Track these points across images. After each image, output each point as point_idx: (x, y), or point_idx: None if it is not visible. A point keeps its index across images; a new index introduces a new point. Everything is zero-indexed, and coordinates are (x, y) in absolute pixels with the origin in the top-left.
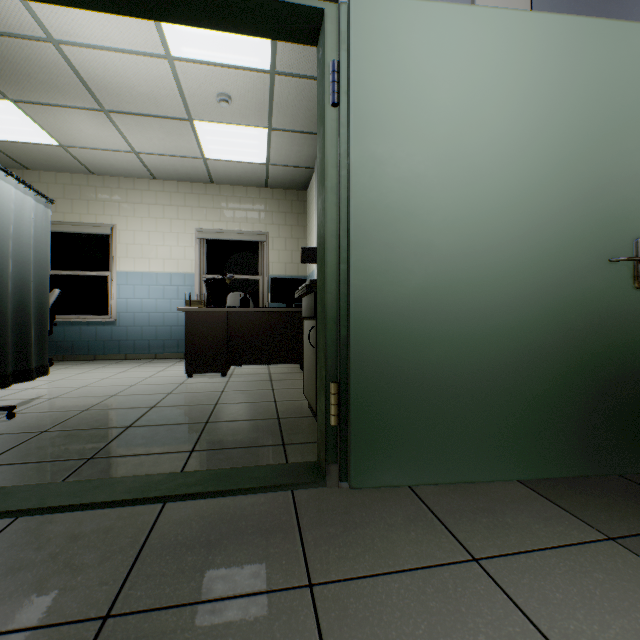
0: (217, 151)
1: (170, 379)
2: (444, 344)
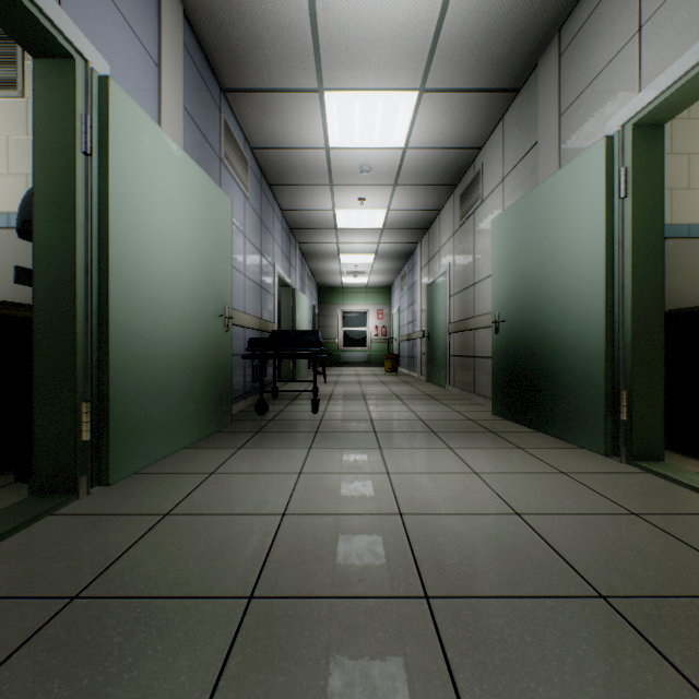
0: None
1: None
2: (161, 364)
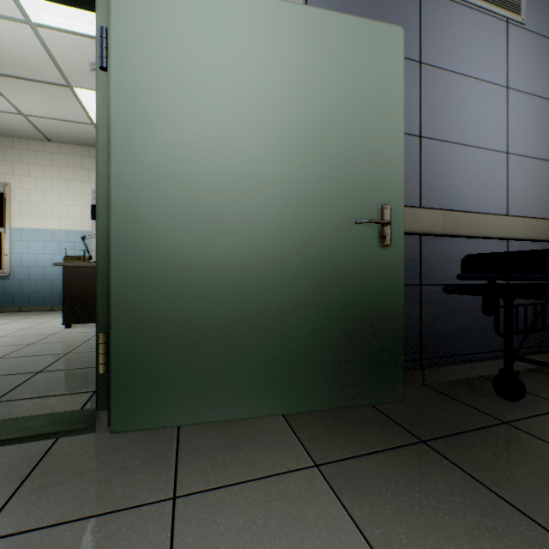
0: None
1: (46, 330)
2: (207, 295)
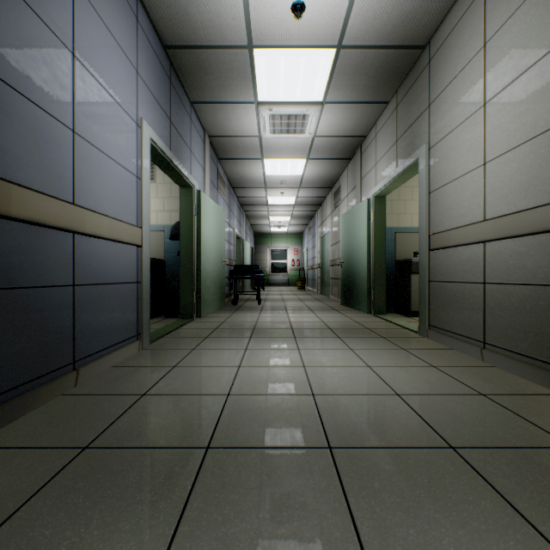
0: None
1: None
2: (209, 280)
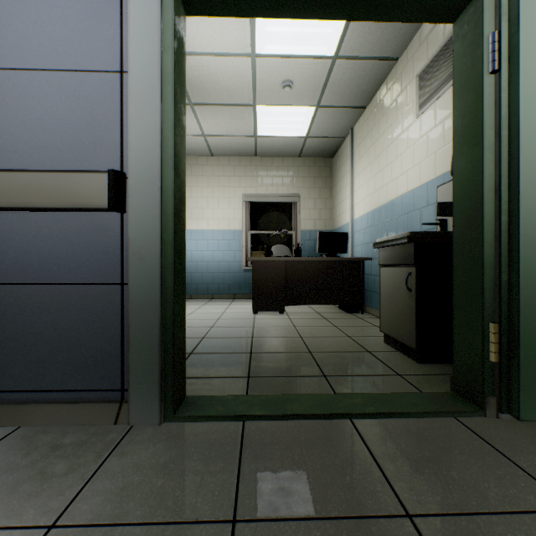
0: (268, 129)
1: (241, 315)
2: None
